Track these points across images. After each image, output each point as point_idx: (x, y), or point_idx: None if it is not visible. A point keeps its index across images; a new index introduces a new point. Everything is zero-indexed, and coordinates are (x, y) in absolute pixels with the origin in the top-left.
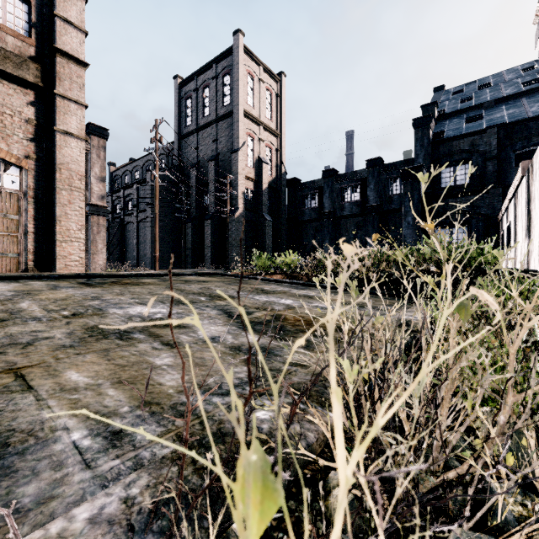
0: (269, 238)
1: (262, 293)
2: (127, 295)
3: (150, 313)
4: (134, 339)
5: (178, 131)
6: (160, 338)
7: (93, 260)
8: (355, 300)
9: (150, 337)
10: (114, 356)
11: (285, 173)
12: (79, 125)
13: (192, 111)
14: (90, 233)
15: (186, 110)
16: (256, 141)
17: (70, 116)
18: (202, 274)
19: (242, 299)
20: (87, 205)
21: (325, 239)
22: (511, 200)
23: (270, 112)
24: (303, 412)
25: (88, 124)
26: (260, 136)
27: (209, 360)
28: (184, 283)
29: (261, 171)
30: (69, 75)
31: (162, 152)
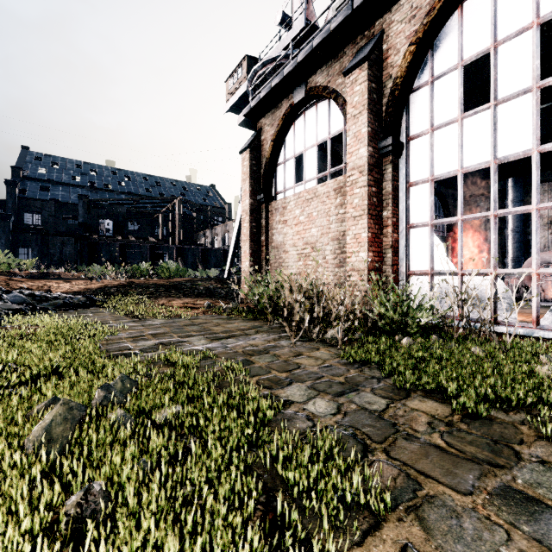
0: None
1: None
2: None
3: None
4: None
5: None
6: None
7: None
8: None
9: None
10: None
11: None
12: None
13: None
14: None
15: None
16: None
17: None
18: None
19: None
20: None
21: None
22: None
23: None
24: None
25: None
26: None
27: None
28: None
29: None
30: None
31: None
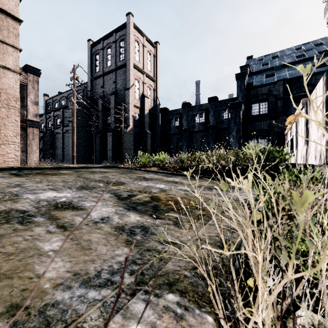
0: (149, 144)
1: (144, 180)
2: (44, 182)
3: (56, 197)
4: (33, 223)
5: (91, 75)
6: (57, 220)
7: (29, 158)
8: (303, 226)
9: (48, 220)
10: (5, 243)
11: (159, 104)
12: (15, 62)
13: (100, 63)
14: (27, 139)
15: (96, 62)
16: (141, 84)
17: (7, 56)
18: (104, 167)
19: (130, 184)
20: (25, 120)
21: (183, 145)
22: (294, 123)
23: (150, 66)
24: (181, 320)
25: (25, 65)
26: (143, 80)
27: (94, 242)
28: (90, 173)
29: (144, 102)
30: (7, 27)
31: (80, 88)
